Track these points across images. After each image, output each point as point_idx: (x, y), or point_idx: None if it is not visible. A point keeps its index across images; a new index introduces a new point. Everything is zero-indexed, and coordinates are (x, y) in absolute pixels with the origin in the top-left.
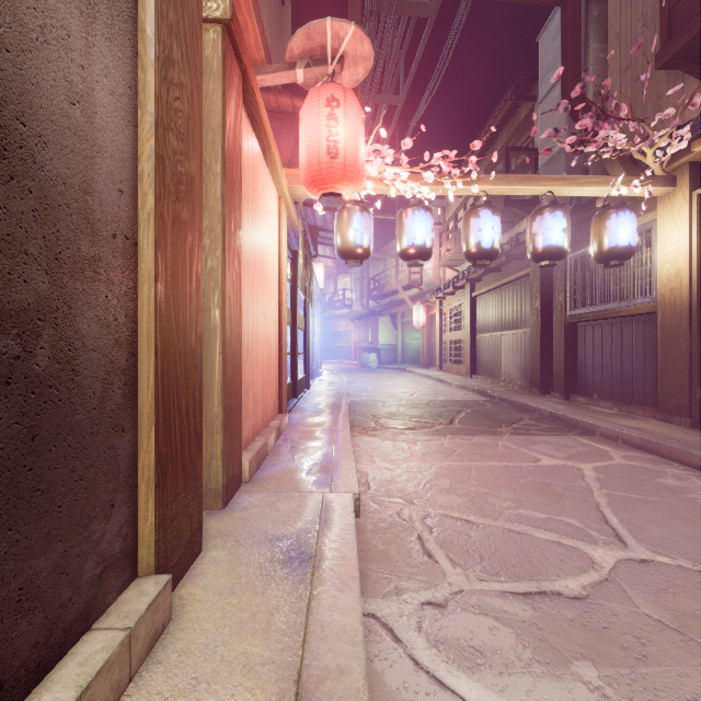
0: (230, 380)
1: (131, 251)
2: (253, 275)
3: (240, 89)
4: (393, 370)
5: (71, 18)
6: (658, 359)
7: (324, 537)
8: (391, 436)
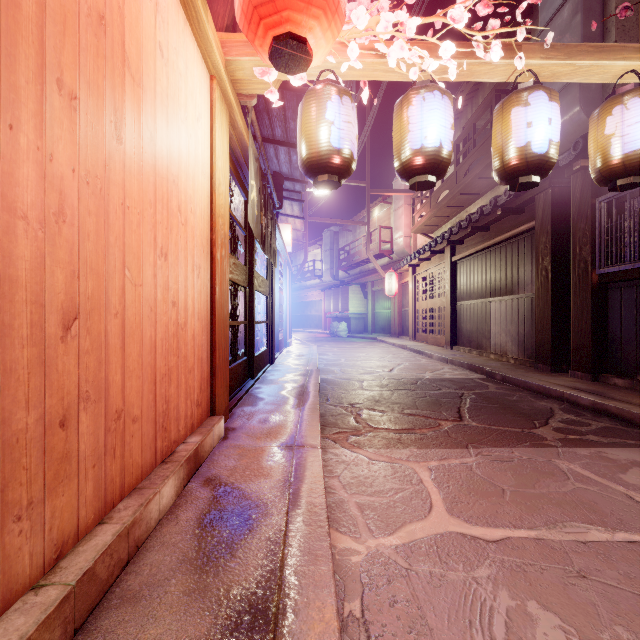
0: None
1: None
2: (106, 145)
3: None
4: (364, 340)
5: None
6: None
7: None
8: (384, 448)
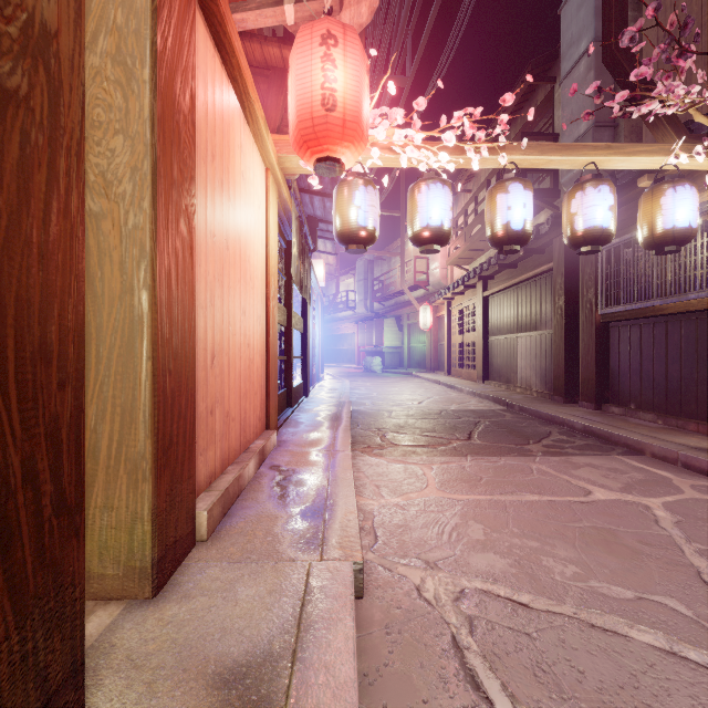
0: (169, 398)
1: None
2: (223, 255)
3: None
4: (399, 375)
5: None
6: None
7: (303, 669)
8: (401, 456)
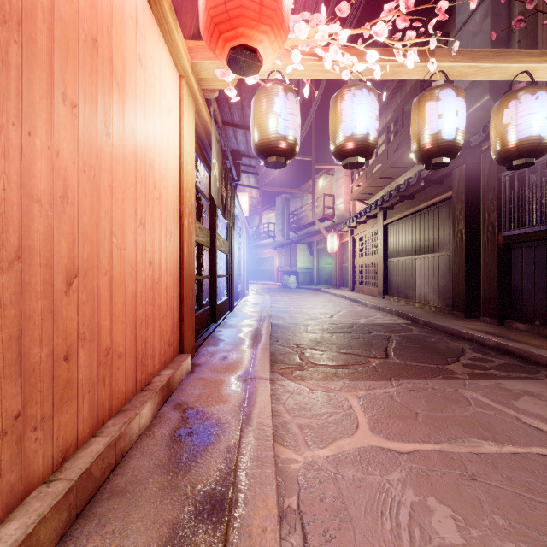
0: None
1: None
2: (98, 141)
3: None
4: (310, 290)
5: None
6: None
7: None
8: (322, 380)
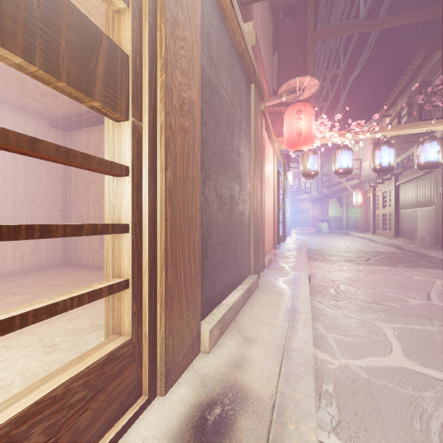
0: (263, 230)
1: (250, 196)
2: (266, 190)
3: (265, 127)
4: (339, 234)
5: (245, 152)
6: None
7: (297, 280)
8: (329, 263)
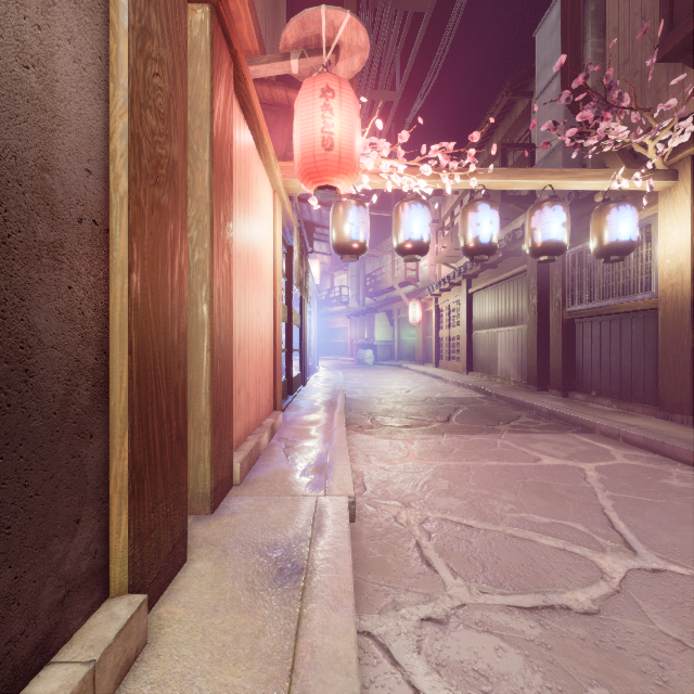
0: (219, 378)
1: (102, 238)
2: (245, 269)
3: (230, 75)
4: (389, 367)
5: None
6: (659, 356)
7: (317, 546)
8: (387, 434)
